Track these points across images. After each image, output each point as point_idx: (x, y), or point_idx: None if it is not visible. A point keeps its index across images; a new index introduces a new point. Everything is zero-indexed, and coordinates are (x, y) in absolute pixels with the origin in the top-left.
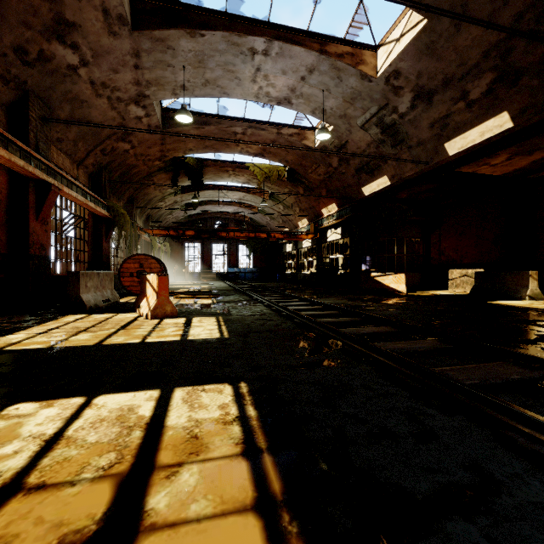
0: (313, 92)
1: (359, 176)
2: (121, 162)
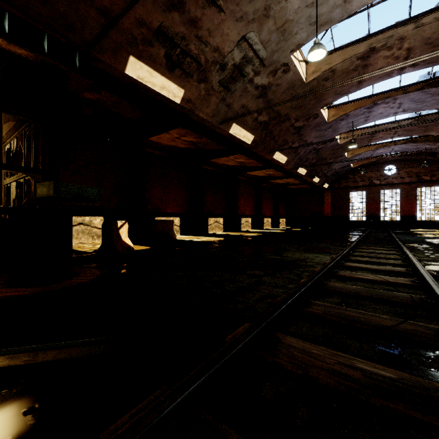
0: None
1: (153, 41)
2: None
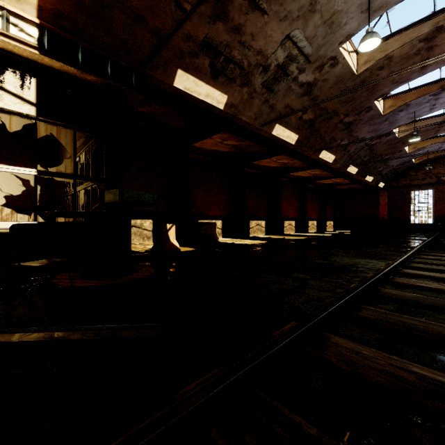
0: None
1: (199, 53)
2: None
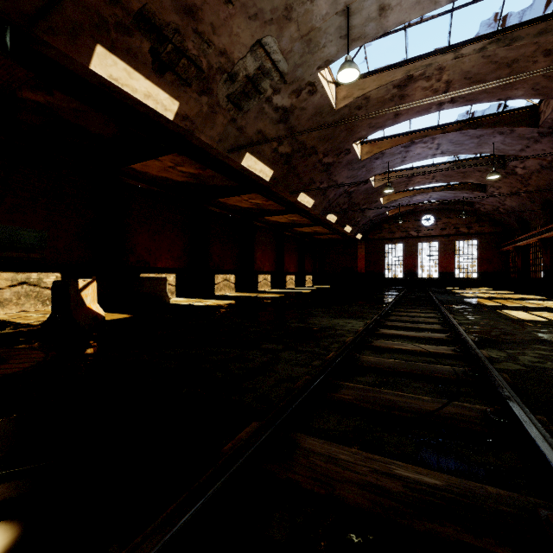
0: None
1: (133, 29)
2: None
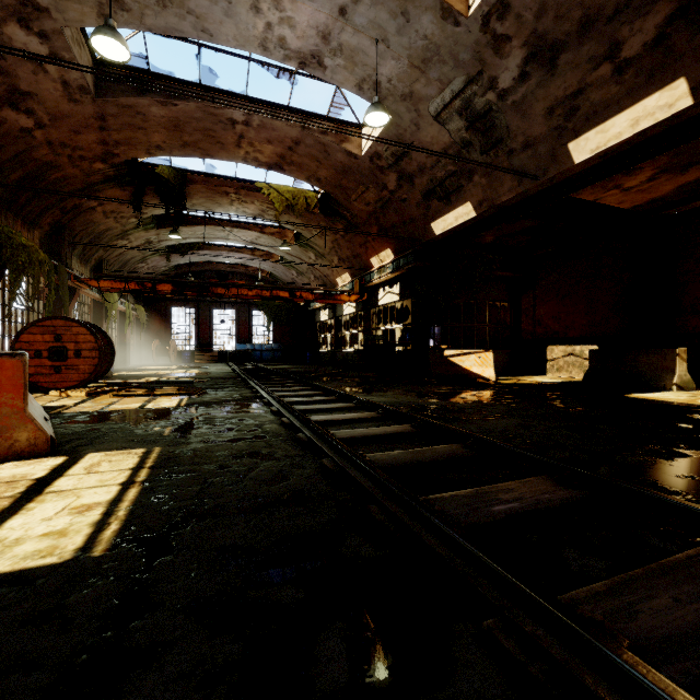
0: (359, 43)
1: (428, 204)
2: (19, 153)
